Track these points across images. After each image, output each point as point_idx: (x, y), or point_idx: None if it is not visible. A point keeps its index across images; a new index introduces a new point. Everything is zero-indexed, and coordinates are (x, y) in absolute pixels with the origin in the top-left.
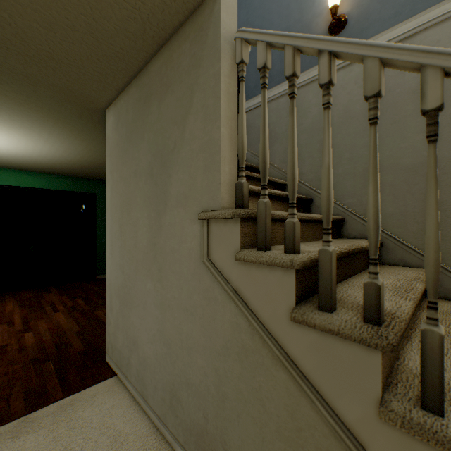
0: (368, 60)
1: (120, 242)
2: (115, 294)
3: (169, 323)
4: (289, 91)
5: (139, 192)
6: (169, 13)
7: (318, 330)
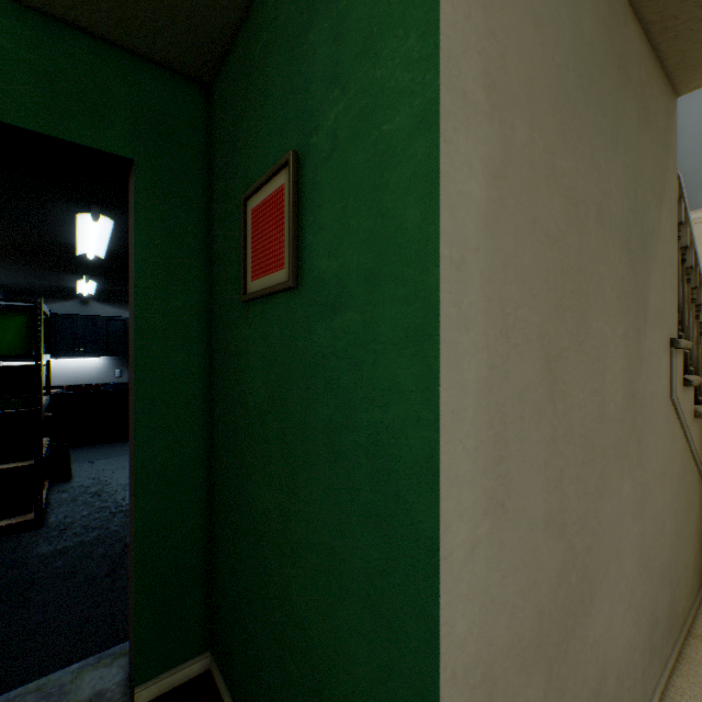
0: (697, 269)
1: (548, 427)
2: (521, 678)
3: (648, 521)
4: (685, 258)
5: (608, 271)
6: (693, 48)
7: (696, 420)
